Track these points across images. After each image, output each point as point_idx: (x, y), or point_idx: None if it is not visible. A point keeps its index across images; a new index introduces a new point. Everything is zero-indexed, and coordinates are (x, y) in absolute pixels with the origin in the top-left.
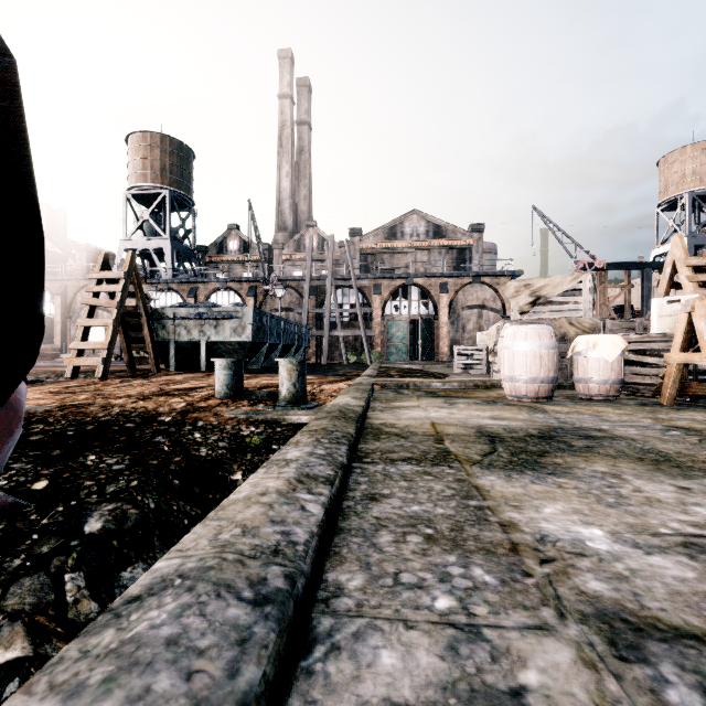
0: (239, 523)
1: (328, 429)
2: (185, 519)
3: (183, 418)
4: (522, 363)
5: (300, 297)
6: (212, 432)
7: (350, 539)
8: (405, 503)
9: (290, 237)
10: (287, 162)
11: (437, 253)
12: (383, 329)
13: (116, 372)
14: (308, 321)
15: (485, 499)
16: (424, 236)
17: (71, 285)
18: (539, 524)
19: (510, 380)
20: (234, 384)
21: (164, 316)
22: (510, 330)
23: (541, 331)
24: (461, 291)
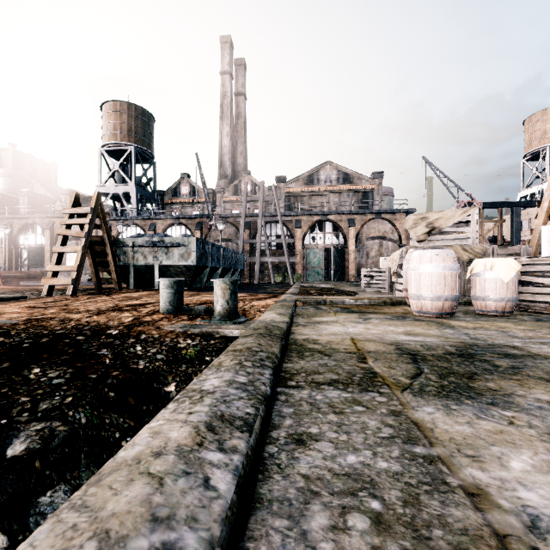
0: (102, 526)
1: (252, 349)
2: (117, 432)
3: (129, 331)
4: (428, 283)
5: (237, 230)
6: (152, 345)
7: (270, 523)
8: (338, 450)
9: (230, 184)
10: (227, 125)
11: (346, 195)
12: (303, 255)
13: (87, 290)
14: (243, 249)
15: (432, 443)
16: (335, 182)
17: (57, 221)
18: (517, 492)
19: (416, 297)
20: (176, 301)
21: (125, 244)
22: (416, 254)
23: (444, 255)
24: (366, 225)
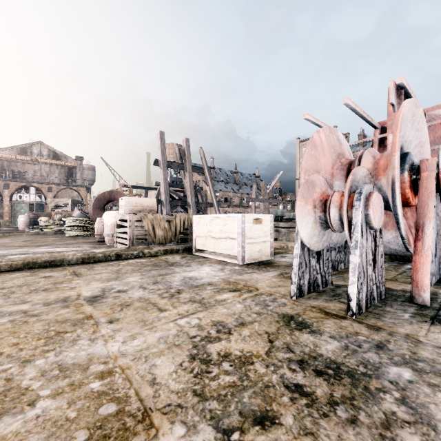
0: None
1: None
2: None
3: None
4: (21, 222)
5: None
6: None
7: None
8: None
9: None
10: None
11: (55, 167)
12: (11, 208)
13: None
14: None
15: None
16: (47, 157)
17: None
18: None
19: (18, 226)
20: None
21: None
22: (19, 216)
23: (25, 216)
24: (61, 192)
